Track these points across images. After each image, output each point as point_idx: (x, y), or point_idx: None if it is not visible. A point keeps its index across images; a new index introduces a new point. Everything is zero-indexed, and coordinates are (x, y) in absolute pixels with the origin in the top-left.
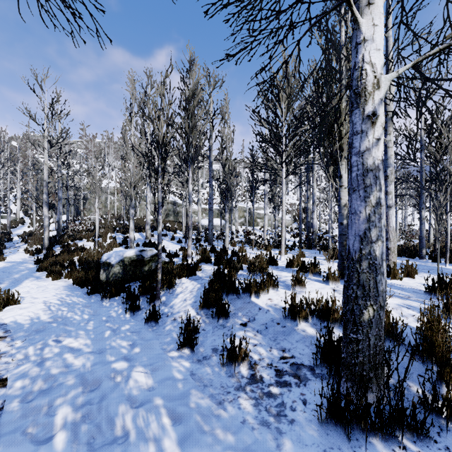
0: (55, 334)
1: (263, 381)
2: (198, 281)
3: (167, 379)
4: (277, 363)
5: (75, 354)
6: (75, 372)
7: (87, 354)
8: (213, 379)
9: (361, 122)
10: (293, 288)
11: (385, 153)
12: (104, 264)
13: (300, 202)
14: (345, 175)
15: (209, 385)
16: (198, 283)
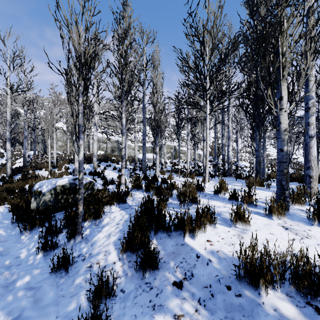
0: None
1: None
2: (126, 210)
3: None
4: None
5: None
6: None
7: None
8: None
9: None
10: (234, 225)
11: (307, 86)
12: (36, 192)
13: (215, 139)
14: (285, 97)
15: None
16: (127, 213)
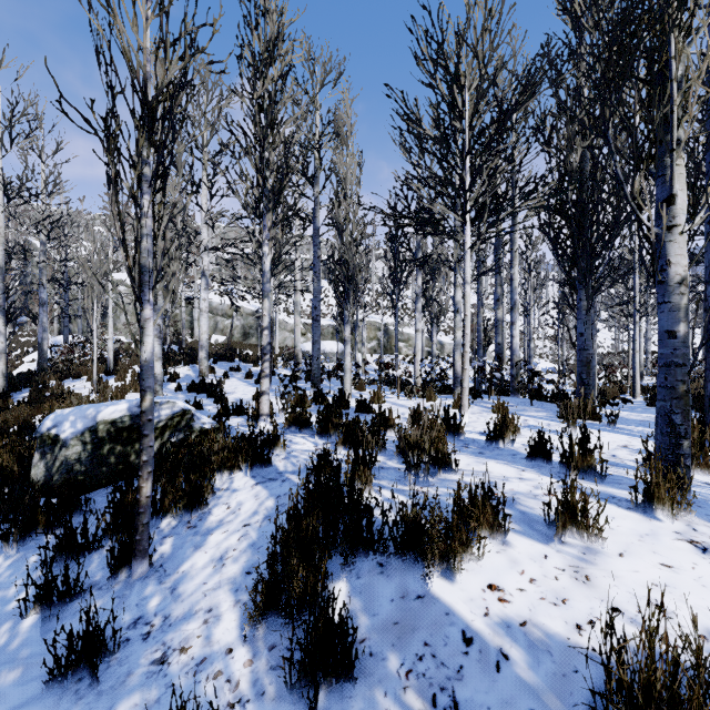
0: None
1: None
2: (271, 486)
3: None
4: None
5: None
6: None
7: None
8: None
9: None
10: (559, 537)
11: None
12: (44, 439)
13: (479, 309)
14: (681, 195)
15: None
16: (271, 495)
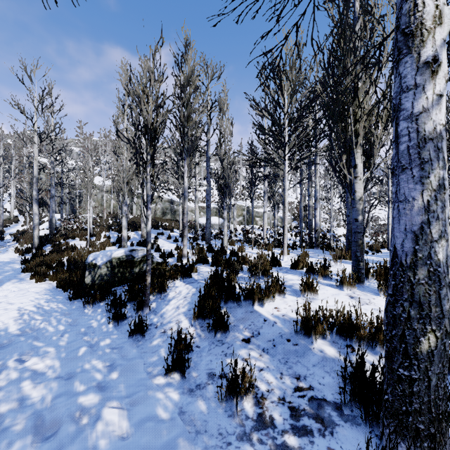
0: (19, 351)
1: (274, 424)
2: (193, 284)
3: (147, 421)
4: (291, 397)
5: (36, 382)
6: (29, 410)
7: (51, 382)
8: (208, 421)
9: (415, 73)
10: (303, 294)
11: None
12: (90, 265)
13: (301, 199)
14: (360, 164)
15: (203, 432)
16: (193, 287)
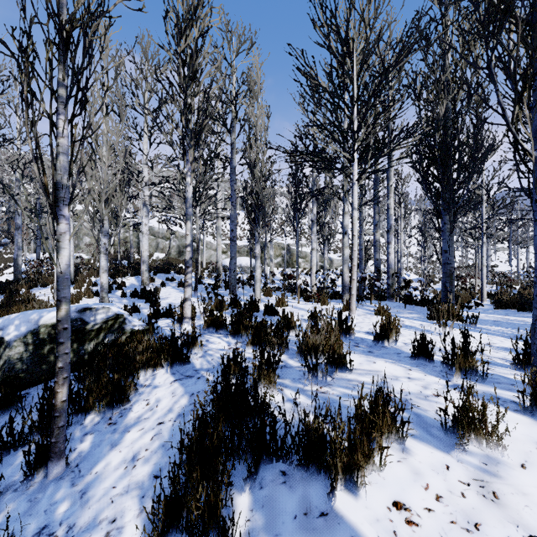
0: None
1: None
2: (186, 384)
3: None
4: None
5: None
6: None
7: None
8: None
9: None
10: (458, 445)
11: None
12: None
13: (360, 233)
14: None
15: None
16: (186, 392)
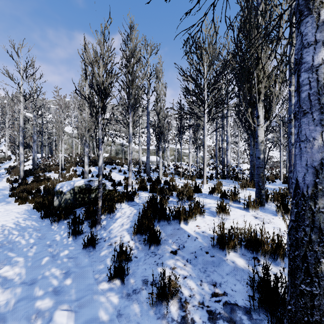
0: None
1: None
2: (135, 207)
3: (90, 323)
4: (209, 301)
5: (4, 288)
6: None
7: (16, 288)
8: (141, 323)
9: (315, 30)
10: (218, 215)
11: (290, 101)
12: (58, 192)
13: (216, 143)
14: (261, 115)
15: None
16: (135, 209)
